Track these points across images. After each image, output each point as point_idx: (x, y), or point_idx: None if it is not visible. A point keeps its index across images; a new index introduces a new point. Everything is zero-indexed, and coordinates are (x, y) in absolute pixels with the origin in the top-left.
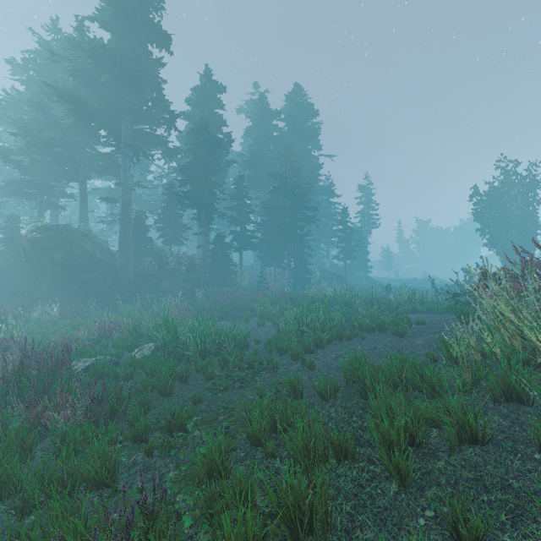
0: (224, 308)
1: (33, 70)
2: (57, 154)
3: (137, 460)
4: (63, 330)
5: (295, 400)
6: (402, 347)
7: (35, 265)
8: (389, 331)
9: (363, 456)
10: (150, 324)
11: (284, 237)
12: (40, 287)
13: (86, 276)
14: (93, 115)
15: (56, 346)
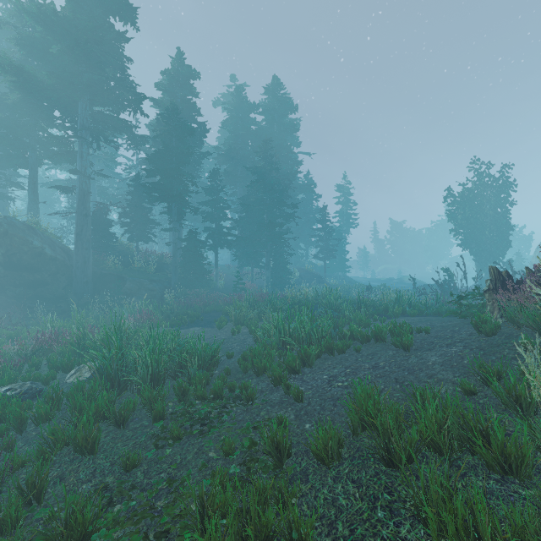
0: (195, 312)
1: None
2: None
3: None
4: None
5: (279, 463)
6: (414, 367)
7: None
8: (387, 341)
9: None
10: (98, 335)
11: (262, 234)
12: None
13: (34, 277)
14: (43, 91)
15: None
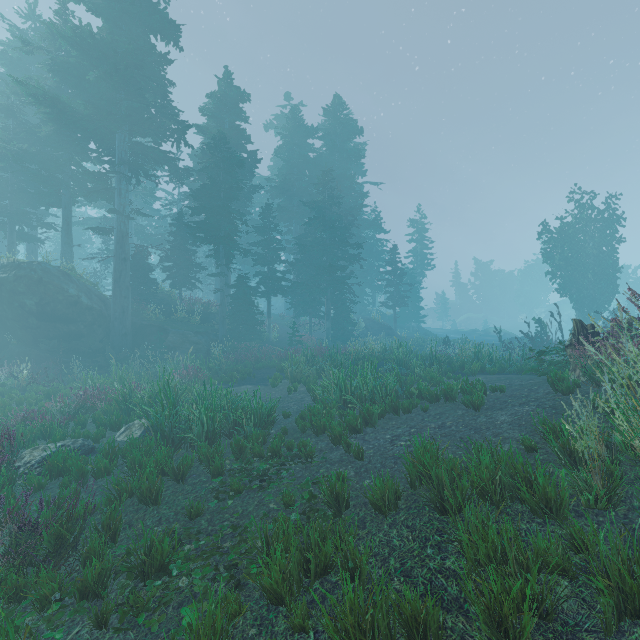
0: (246, 369)
1: (3, 66)
2: (31, 171)
3: (80, 636)
4: (33, 399)
5: (338, 513)
6: (481, 426)
7: (1, 314)
8: (458, 401)
9: (452, 633)
10: (145, 392)
11: (322, 279)
12: (8, 342)
13: (69, 328)
14: (78, 122)
15: (14, 423)
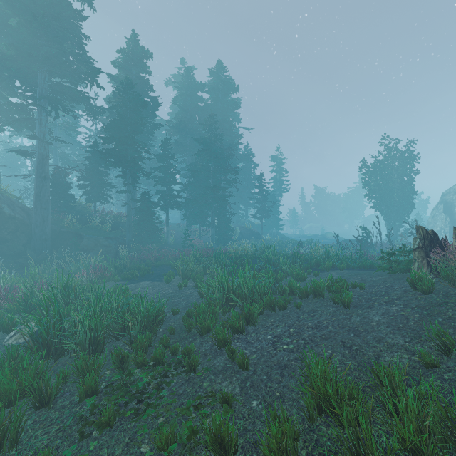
0: (146, 267)
1: None
2: None
3: None
4: None
5: None
6: (358, 327)
7: None
8: (325, 297)
9: None
10: (46, 292)
11: (208, 197)
12: None
13: None
14: (2, 61)
15: None
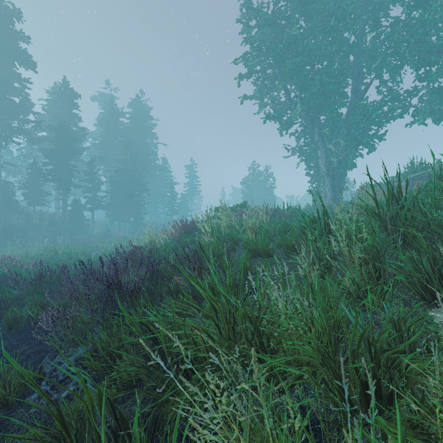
0: (79, 247)
1: None
2: None
3: None
4: None
5: None
6: None
7: None
8: None
9: None
10: (36, 253)
11: (125, 201)
12: None
13: None
14: None
15: None
